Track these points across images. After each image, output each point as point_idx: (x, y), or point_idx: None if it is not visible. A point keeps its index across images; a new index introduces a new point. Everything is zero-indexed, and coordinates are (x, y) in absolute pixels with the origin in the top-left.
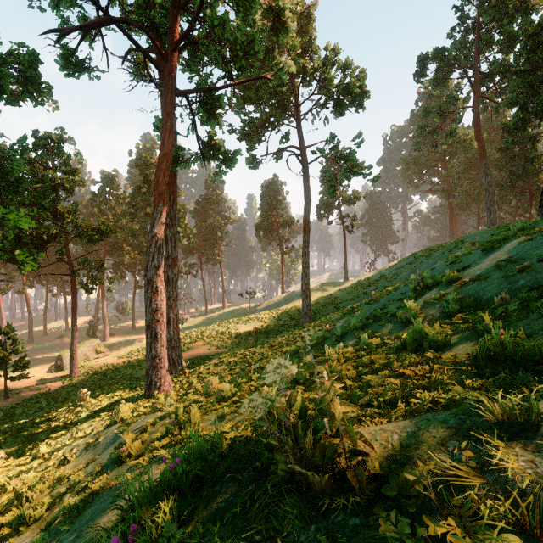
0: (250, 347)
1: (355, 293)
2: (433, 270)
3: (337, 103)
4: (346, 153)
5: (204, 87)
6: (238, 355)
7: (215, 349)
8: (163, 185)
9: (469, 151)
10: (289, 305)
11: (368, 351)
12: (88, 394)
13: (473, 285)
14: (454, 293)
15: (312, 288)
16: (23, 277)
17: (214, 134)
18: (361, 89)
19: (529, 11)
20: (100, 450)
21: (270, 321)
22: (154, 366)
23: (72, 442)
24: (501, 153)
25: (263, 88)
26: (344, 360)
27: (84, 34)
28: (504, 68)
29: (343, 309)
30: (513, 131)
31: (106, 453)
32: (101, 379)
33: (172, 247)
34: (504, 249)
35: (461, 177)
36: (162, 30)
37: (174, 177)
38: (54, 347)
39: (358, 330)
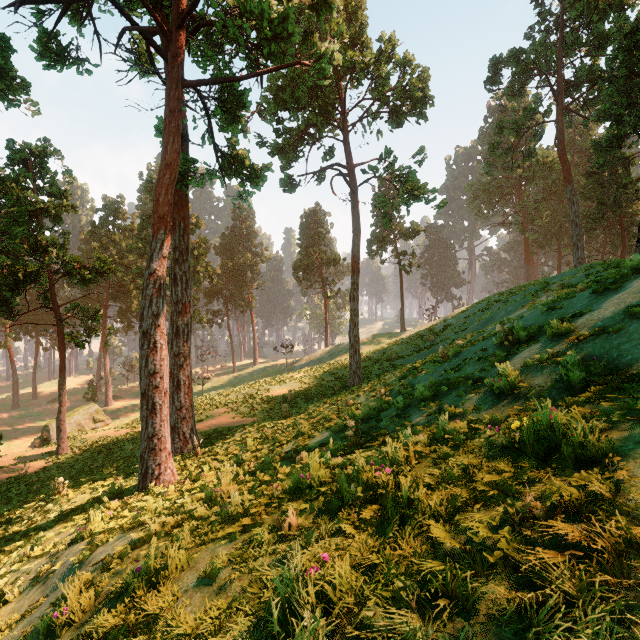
0: (284, 417)
1: (415, 346)
2: (521, 318)
3: (393, 110)
4: (405, 174)
5: (221, 77)
6: (267, 430)
7: (241, 417)
8: (165, 205)
9: (549, 176)
10: (334, 362)
11: (452, 445)
12: (66, 484)
13: (598, 341)
14: (576, 354)
15: (362, 340)
16: (6, 326)
17: (235, 142)
18: (423, 93)
19: (623, 6)
20: (51, 587)
21: (310, 382)
22: (151, 449)
23: (22, 565)
24: (588, 179)
25: (300, 88)
26: (416, 458)
27: (64, 8)
28: (593, 74)
29: (401, 367)
30: (606, 150)
31: (49, 601)
32: (94, 458)
33: (183, 289)
34: (631, 289)
35: (540, 207)
36: (165, 2)
37: (185, 199)
38: (44, 413)
39: (427, 402)
